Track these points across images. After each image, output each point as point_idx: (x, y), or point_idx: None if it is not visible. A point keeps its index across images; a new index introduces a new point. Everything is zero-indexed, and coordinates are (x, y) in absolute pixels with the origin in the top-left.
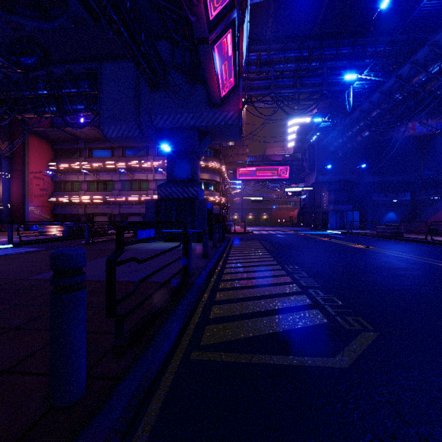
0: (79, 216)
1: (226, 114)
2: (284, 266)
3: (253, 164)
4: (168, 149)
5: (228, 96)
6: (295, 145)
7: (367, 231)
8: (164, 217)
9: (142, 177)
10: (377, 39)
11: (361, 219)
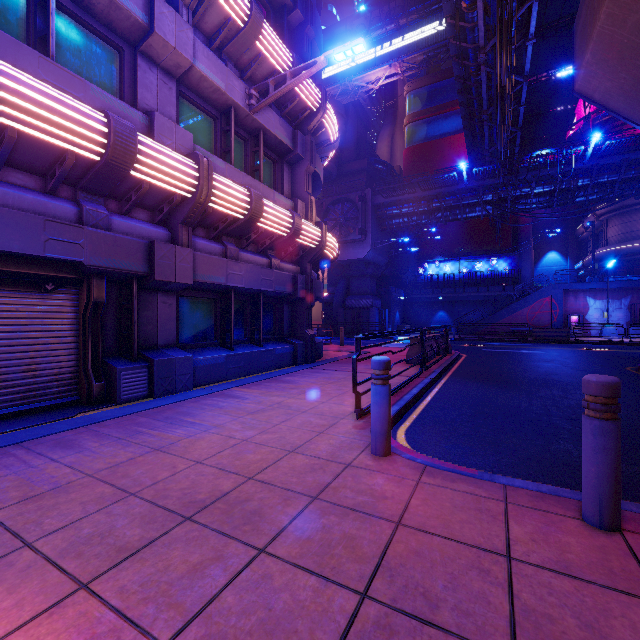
0: None
1: None
2: None
3: None
4: None
5: None
6: None
7: None
8: None
9: None
10: None
11: None
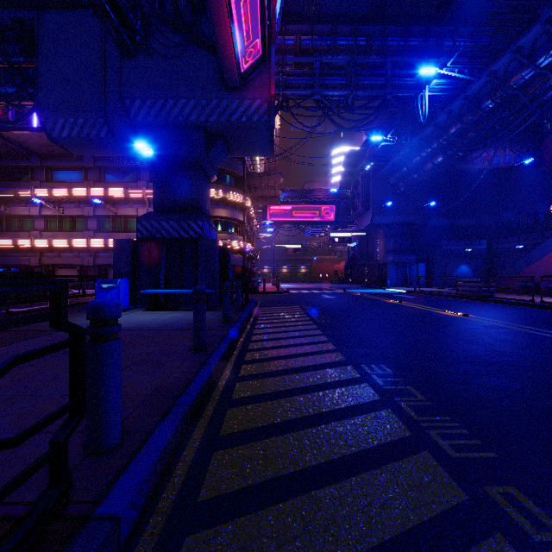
0: (31, 268)
1: (250, 105)
2: (361, 367)
3: (288, 201)
4: (148, 152)
5: (252, 73)
6: (342, 178)
7: (439, 289)
8: (146, 270)
9: (130, 212)
10: (456, 29)
11: (427, 274)
